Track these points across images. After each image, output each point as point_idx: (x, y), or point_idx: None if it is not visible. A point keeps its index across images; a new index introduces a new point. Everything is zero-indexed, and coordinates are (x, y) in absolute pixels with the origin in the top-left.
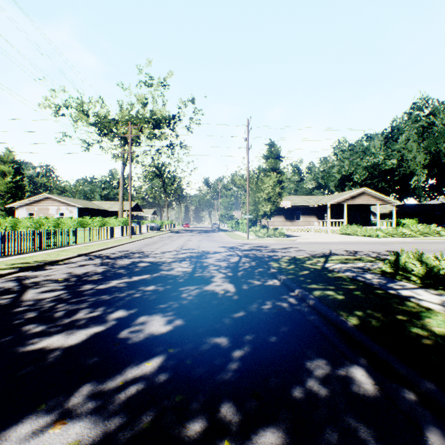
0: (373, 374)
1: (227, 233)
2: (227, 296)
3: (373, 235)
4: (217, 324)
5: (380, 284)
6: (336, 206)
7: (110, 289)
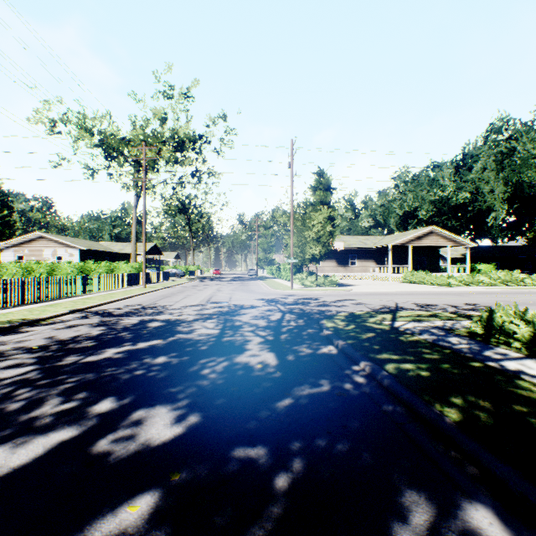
0: (508, 521)
1: (267, 282)
2: (266, 372)
3: (444, 283)
4: (251, 422)
5: (473, 351)
6: (398, 249)
7: (101, 363)
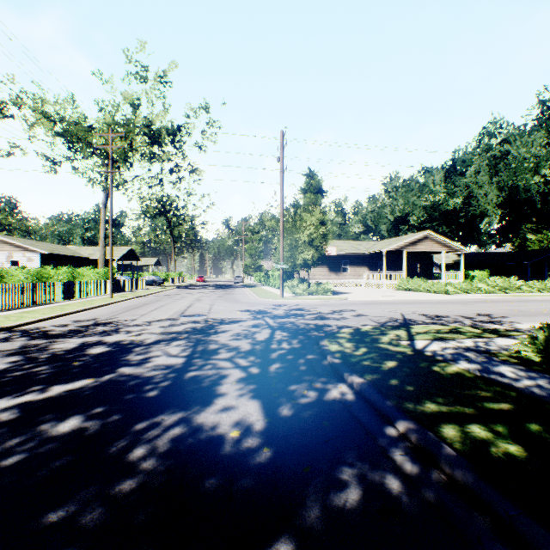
0: None
1: (254, 290)
2: (246, 451)
3: (442, 291)
4: None
5: (548, 393)
6: (392, 254)
7: None
